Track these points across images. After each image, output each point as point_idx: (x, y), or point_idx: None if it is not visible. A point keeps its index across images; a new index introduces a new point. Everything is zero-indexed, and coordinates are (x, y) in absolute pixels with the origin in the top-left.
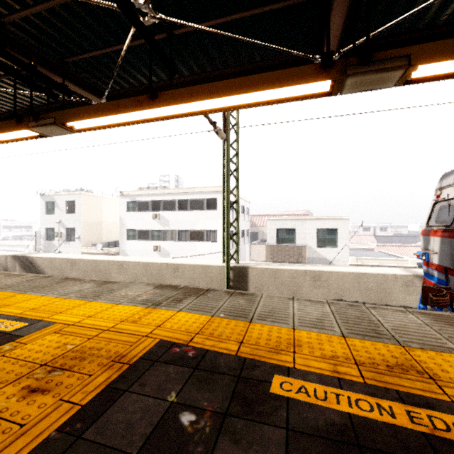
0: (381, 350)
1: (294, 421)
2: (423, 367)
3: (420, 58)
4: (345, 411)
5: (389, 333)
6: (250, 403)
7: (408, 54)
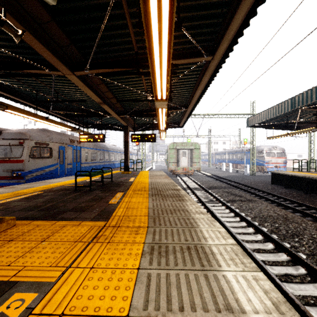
0: (7, 194)
1: (15, 201)
2: (19, 193)
3: (10, 108)
4: (19, 198)
5: (1, 193)
6: (3, 204)
7: (7, 106)
